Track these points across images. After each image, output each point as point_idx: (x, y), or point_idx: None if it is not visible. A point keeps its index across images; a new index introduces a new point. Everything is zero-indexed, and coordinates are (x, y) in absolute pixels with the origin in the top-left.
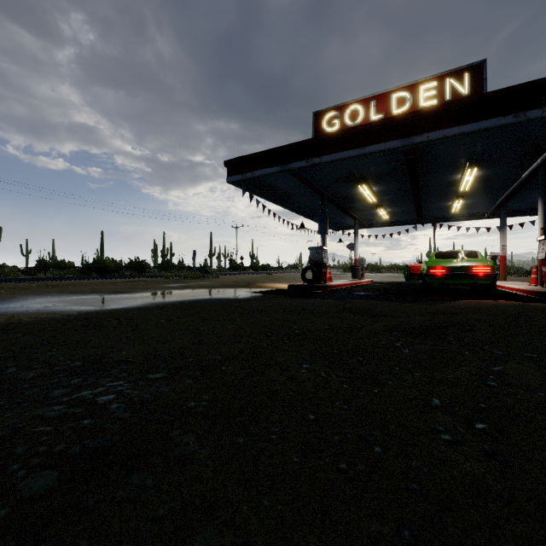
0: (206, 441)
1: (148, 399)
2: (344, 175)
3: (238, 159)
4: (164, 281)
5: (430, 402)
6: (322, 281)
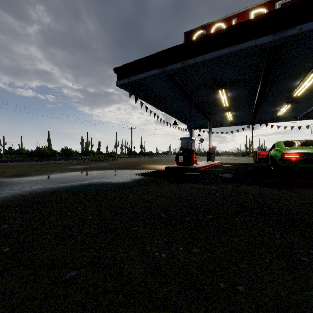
0: None
1: None
2: (209, 80)
3: (125, 66)
4: (74, 163)
5: None
6: (190, 164)
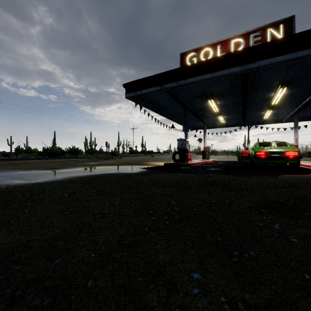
0: None
1: None
2: (199, 93)
3: (132, 83)
4: (86, 160)
5: None
6: (185, 161)
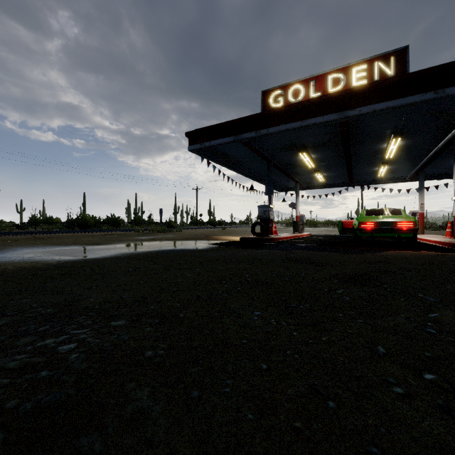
0: (160, 395)
1: (108, 348)
2: (287, 144)
3: (197, 131)
4: (135, 234)
5: (377, 350)
6: (268, 235)
